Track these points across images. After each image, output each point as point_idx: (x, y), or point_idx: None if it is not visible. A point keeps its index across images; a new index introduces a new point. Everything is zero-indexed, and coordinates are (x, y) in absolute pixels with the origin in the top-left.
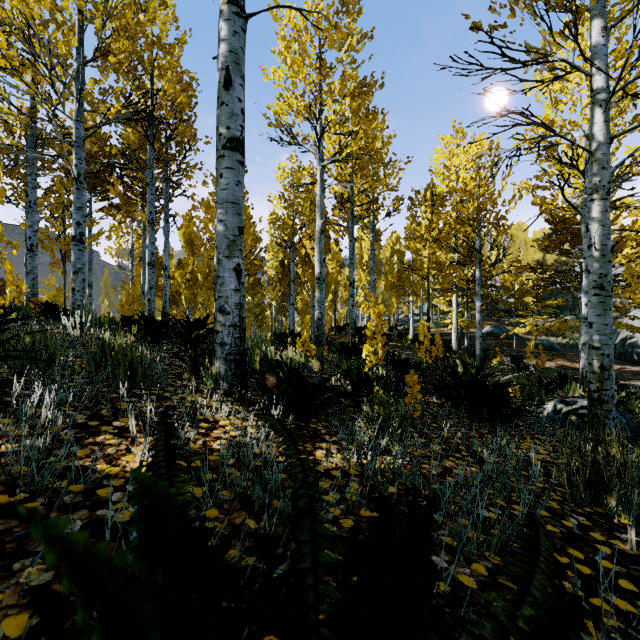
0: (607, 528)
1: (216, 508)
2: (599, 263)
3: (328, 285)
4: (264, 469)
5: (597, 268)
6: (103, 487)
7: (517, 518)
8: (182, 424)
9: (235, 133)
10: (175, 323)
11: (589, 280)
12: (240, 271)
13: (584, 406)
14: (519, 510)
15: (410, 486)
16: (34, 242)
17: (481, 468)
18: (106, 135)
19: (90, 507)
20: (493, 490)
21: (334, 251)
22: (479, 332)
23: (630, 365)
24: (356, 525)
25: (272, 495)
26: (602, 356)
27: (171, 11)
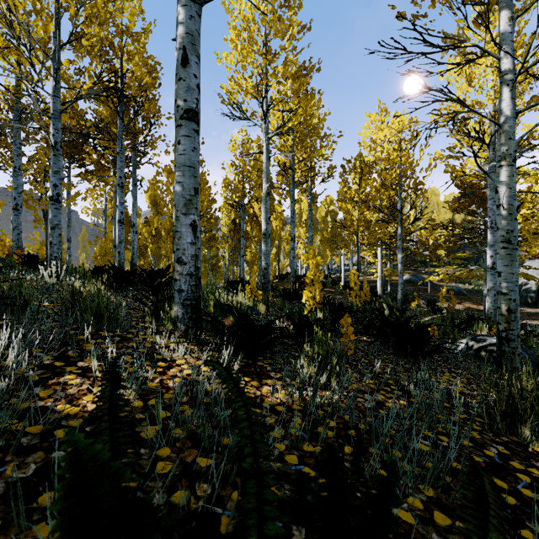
0: (524, 456)
1: (169, 446)
2: (506, 220)
3: (273, 240)
4: (215, 406)
5: (505, 225)
6: (61, 428)
7: (444, 449)
8: (142, 363)
9: (191, 105)
10: (140, 272)
11: (498, 235)
12: (196, 226)
13: (492, 343)
14: (445, 441)
15: (347, 419)
16: (19, 202)
17: (408, 401)
18: (83, 111)
19: (46, 449)
20: (421, 422)
21: (278, 211)
22: (400, 280)
23: (525, 307)
24: (300, 460)
25: (221, 434)
26: (509, 301)
27: (138, 4)
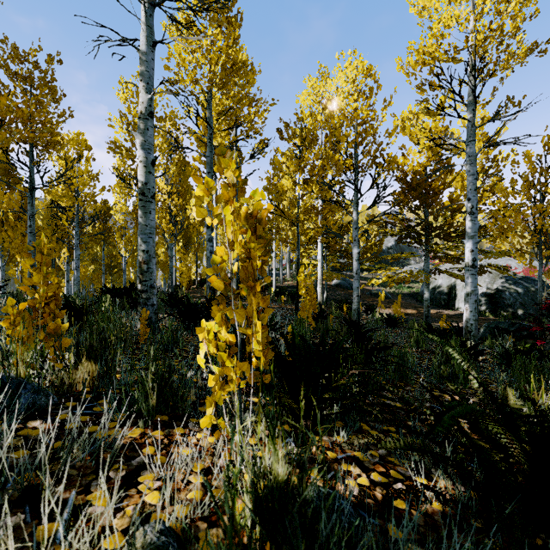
0: None
1: None
2: None
3: (191, 238)
4: None
5: None
6: None
7: None
8: None
9: None
10: None
11: None
12: None
13: None
14: None
15: None
16: None
17: None
18: None
19: None
20: None
21: None
22: (357, 283)
23: (441, 309)
24: None
25: None
26: None
27: None
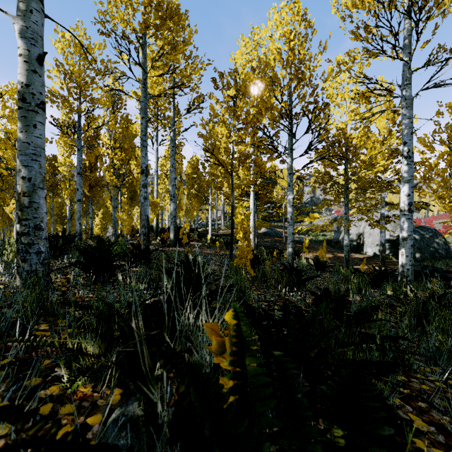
0: None
1: None
2: None
3: (137, 192)
4: None
5: None
6: None
7: None
8: None
9: None
10: None
11: None
12: None
13: None
14: None
15: None
16: None
17: None
18: None
19: None
20: None
21: (139, 157)
22: (291, 228)
23: (352, 253)
24: None
25: None
26: None
27: None
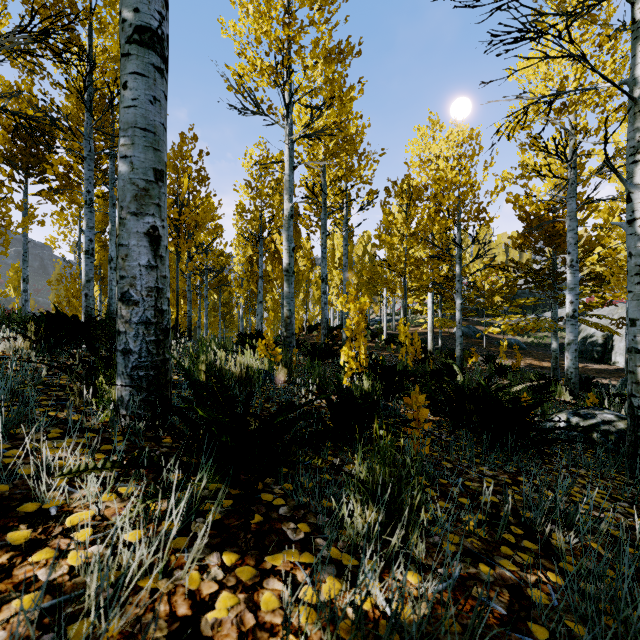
0: None
1: None
2: None
3: (299, 283)
4: None
5: None
6: None
7: None
8: None
9: (148, 20)
10: (102, 321)
11: (630, 265)
12: (157, 238)
13: (606, 420)
14: None
15: None
16: None
17: (560, 569)
18: (45, 108)
19: None
20: None
21: (305, 248)
22: (459, 332)
23: (592, 363)
24: None
25: None
26: None
27: None
